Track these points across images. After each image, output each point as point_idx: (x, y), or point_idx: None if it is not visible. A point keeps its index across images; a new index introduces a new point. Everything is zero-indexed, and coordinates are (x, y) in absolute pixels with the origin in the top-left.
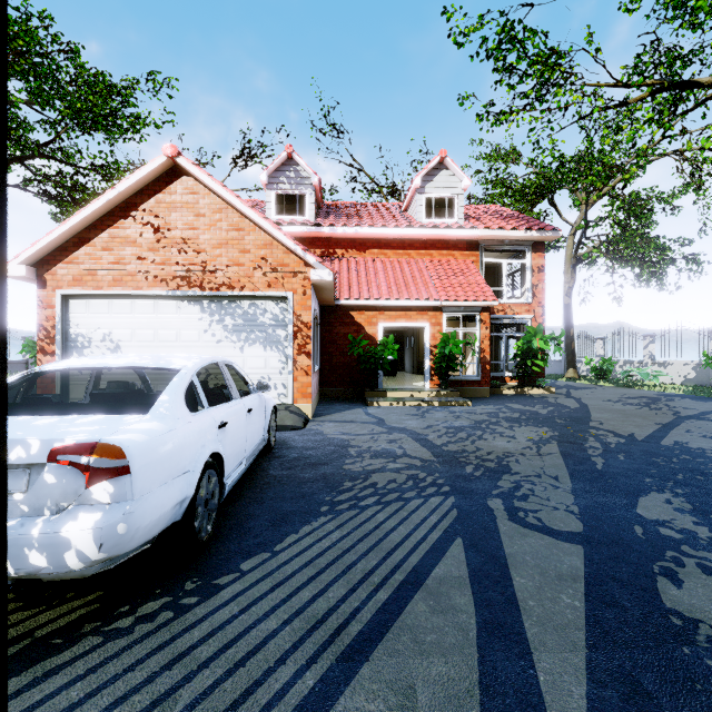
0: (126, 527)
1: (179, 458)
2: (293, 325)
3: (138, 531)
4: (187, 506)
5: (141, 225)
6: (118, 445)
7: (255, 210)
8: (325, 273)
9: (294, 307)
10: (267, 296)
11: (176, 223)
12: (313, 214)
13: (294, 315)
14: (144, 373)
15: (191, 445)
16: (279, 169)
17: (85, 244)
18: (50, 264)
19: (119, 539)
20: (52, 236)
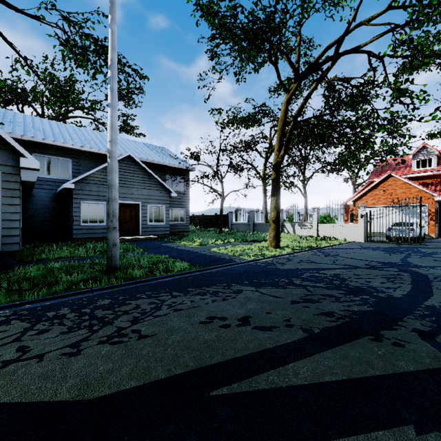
0: (414, 235)
1: (417, 231)
2: (427, 212)
3: (415, 236)
4: (418, 236)
5: (379, 190)
6: (413, 228)
7: (414, 183)
8: (440, 198)
9: (428, 208)
10: (418, 205)
11: (389, 188)
12: (435, 165)
13: (428, 210)
14: (397, 224)
15: (418, 230)
16: (418, 151)
17: (364, 196)
18: (356, 201)
19: (414, 236)
20: (358, 195)
